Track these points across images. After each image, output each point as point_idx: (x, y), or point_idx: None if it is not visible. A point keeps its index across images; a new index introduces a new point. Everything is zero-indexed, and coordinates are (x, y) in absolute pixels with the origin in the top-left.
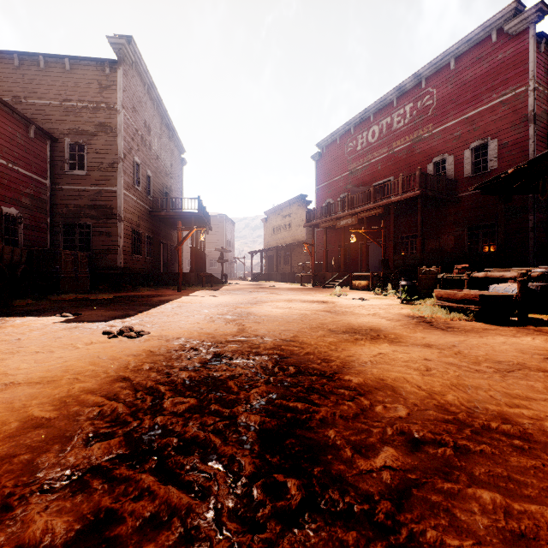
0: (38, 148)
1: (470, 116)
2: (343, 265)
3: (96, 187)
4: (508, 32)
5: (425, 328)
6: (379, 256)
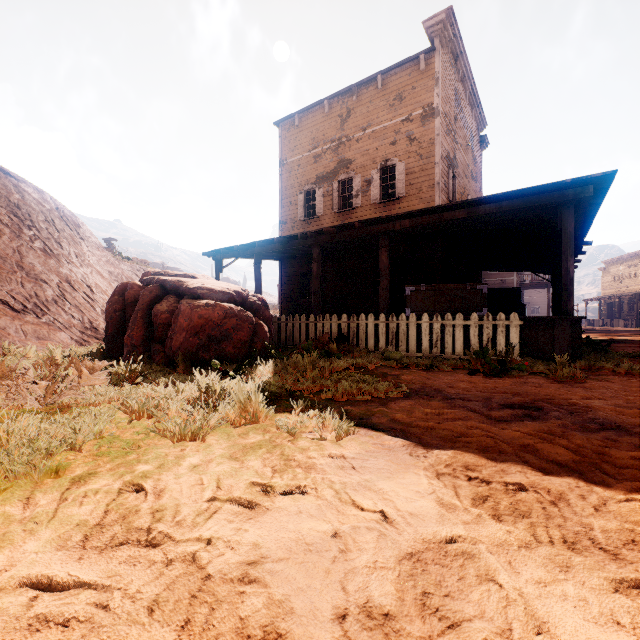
0: None
1: None
2: None
3: (502, 278)
4: None
5: None
6: None
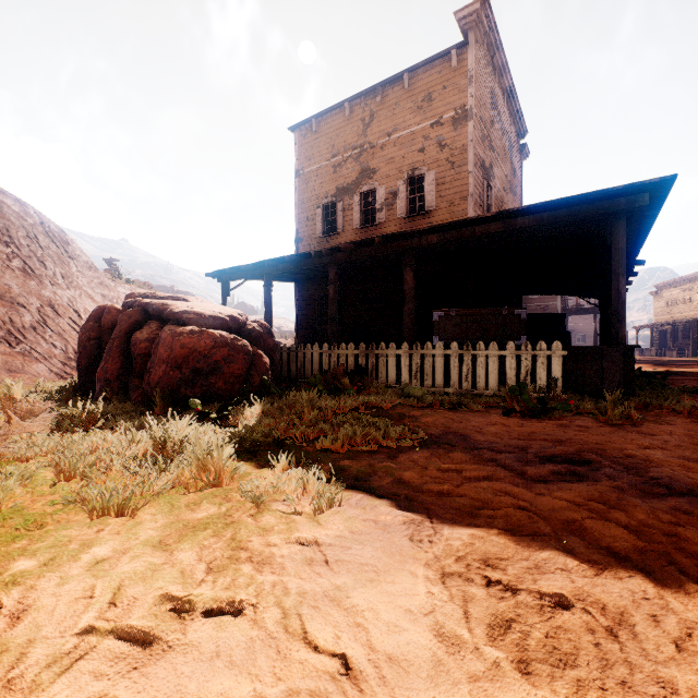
0: None
1: None
2: None
3: (545, 303)
4: None
5: None
6: None
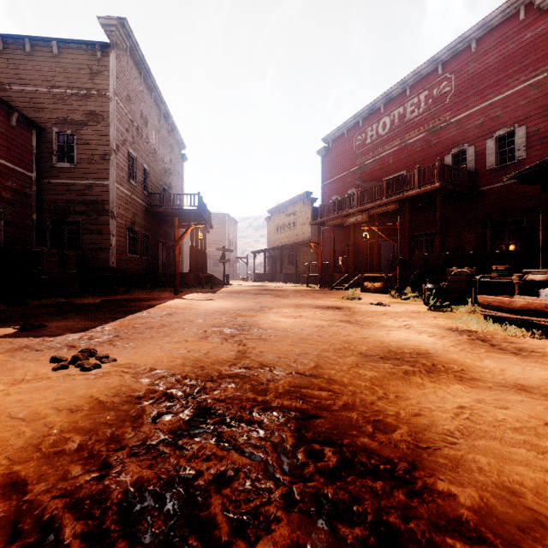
0: (22, 138)
1: (494, 101)
2: (352, 265)
3: (86, 180)
4: (538, 6)
5: (489, 350)
6: (388, 256)
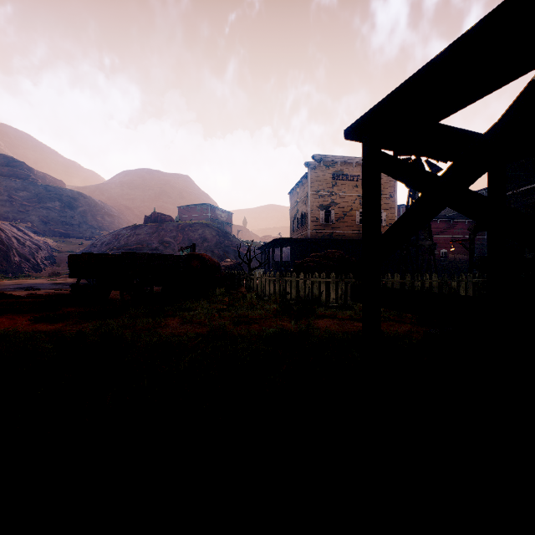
0: None
1: None
2: None
3: None
4: None
5: None
6: None
